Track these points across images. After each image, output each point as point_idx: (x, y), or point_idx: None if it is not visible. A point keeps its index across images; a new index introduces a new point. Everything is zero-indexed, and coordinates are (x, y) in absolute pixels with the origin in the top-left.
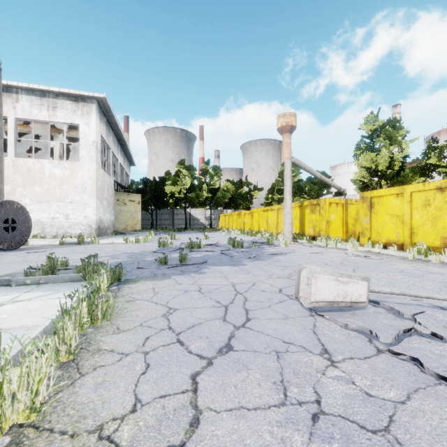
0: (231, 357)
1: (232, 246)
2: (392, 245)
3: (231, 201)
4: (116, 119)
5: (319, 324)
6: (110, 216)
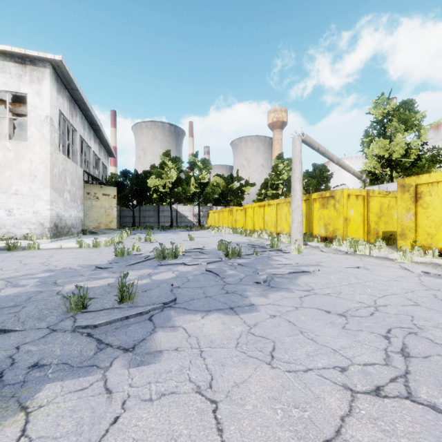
0: None
1: (225, 256)
2: None
3: (221, 197)
4: (82, 94)
5: None
6: (77, 212)
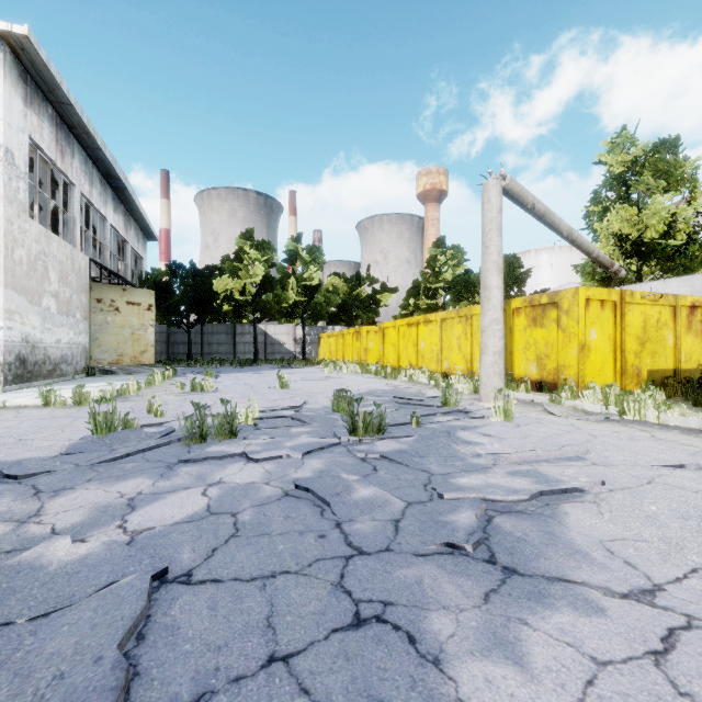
0: None
1: (348, 432)
2: None
3: (341, 311)
4: (81, 114)
5: None
6: (74, 334)
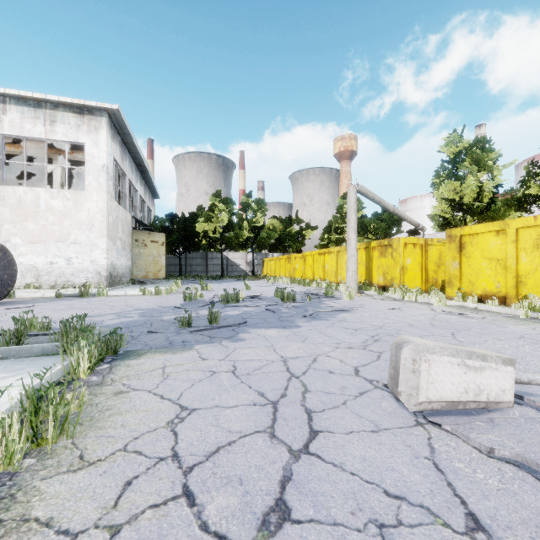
0: None
1: (281, 300)
2: (491, 298)
3: (278, 242)
4: (133, 138)
5: (439, 445)
6: (126, 260)
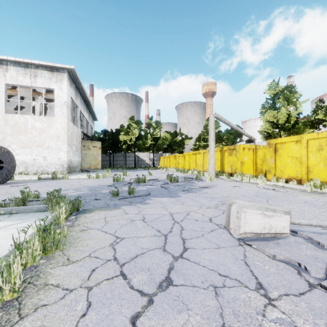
0: (171, 293)
1: (170, 181)
2: (292, 180)
3: (168, 147)
4: (82, 85)
5: (249, 254)
6: (78, 158)
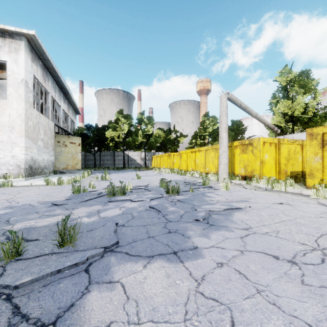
0: None
1: (166, 193)
2: None
3: (162, 145)
4: (53, 63)
5: None
6: (49, 156)
